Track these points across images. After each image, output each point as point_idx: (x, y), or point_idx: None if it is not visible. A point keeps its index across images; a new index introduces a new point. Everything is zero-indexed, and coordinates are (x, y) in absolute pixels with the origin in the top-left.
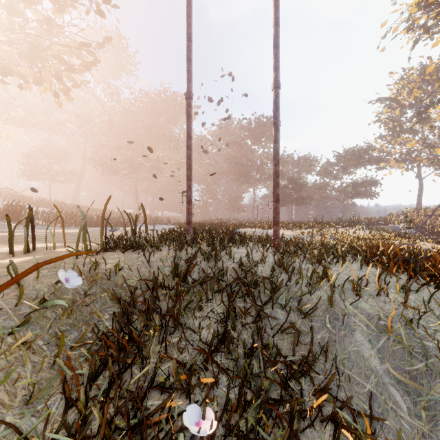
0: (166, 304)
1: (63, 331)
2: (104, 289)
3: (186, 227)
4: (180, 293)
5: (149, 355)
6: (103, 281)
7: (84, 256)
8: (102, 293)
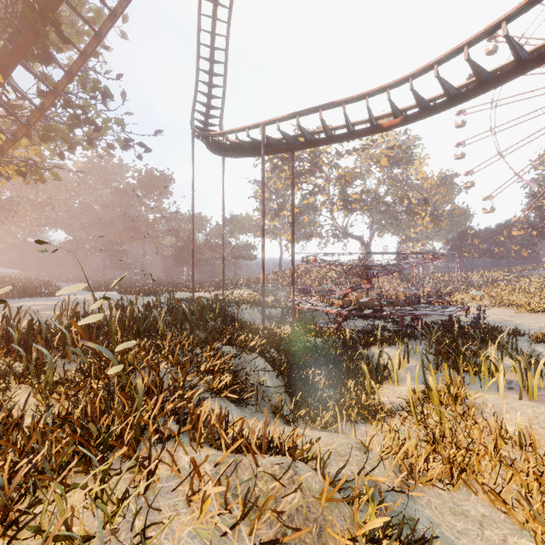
0: None
1: None
2: None
3: (193, 297)
4: None
5: None
6: None
7: None
8: None
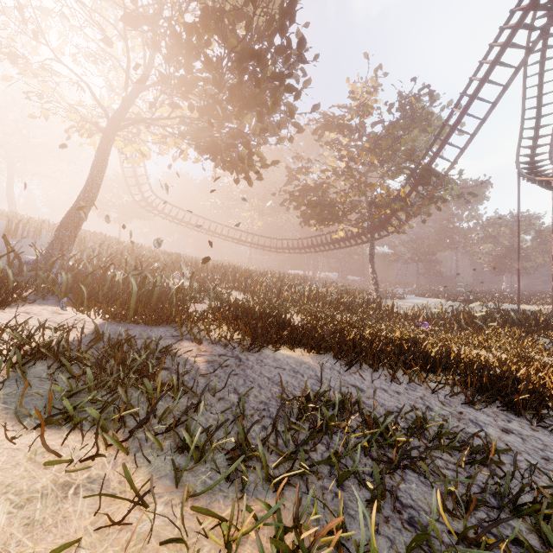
0: None
1: None
2: None
3: (517, 309)
4: None
5: None
6: None
7: None
8: None
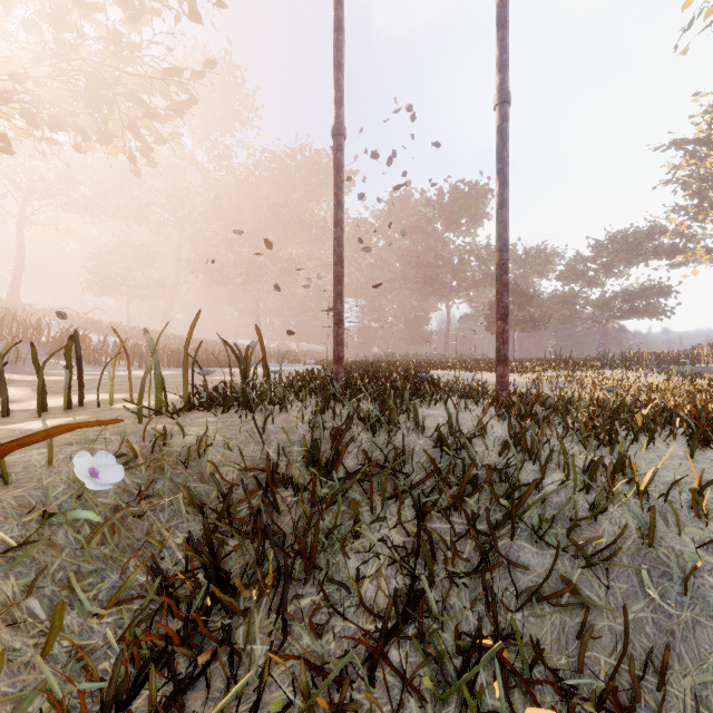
0: (291, 521)
1: (88, 572)
2: (179, 483)
3: (334, 367)
4: (319, 497)
5: (251, 639)
6: (177, 468)
7: (153, 419)
8: (173, 491)
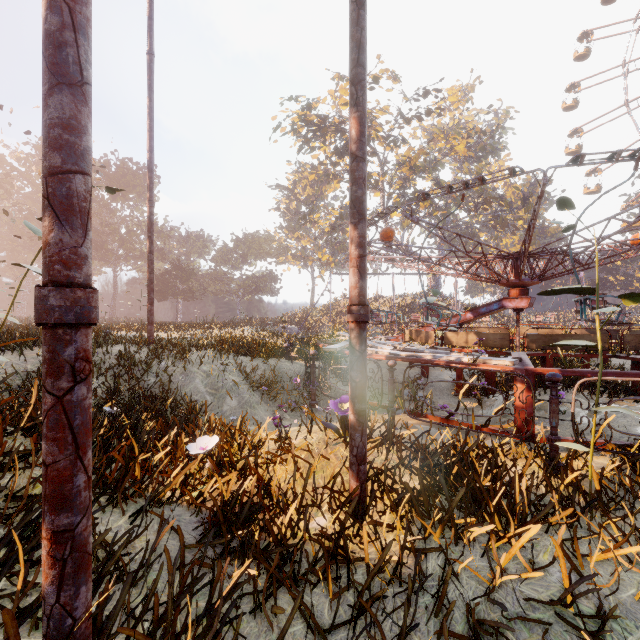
0: None
1: None
2: None
3: None
4: None
5: None
6: None
7: None
8: None
